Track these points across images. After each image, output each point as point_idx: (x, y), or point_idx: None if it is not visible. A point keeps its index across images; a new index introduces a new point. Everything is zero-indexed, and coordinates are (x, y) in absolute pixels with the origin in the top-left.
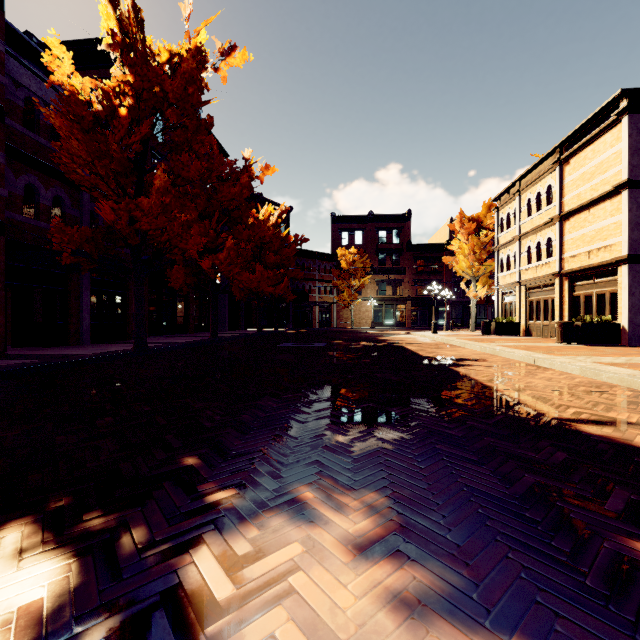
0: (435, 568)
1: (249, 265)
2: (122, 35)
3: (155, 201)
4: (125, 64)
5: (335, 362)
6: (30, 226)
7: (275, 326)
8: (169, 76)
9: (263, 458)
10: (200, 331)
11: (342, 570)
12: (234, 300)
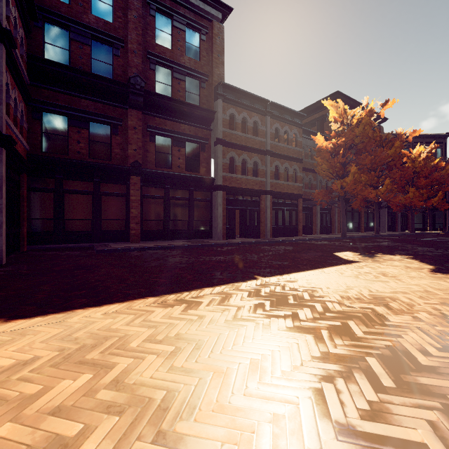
0: (413, 258)
1: (403, 189)
2: (337, 117)
3: (350, 178)
4: (342, 136)
5: (447, 246)
6: (303, 191)
7: (429, 229)
8: (356, 127)
9: (389, 253)
10: (367, 231)
11: (397, 257)
12: (392, 211)
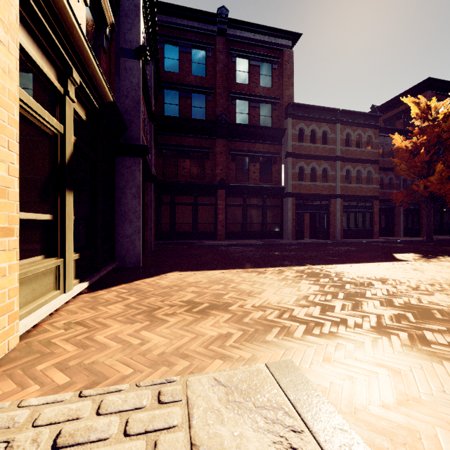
0: None
1: None
2: (420, 113)
3: (436, 177)
4: (423, 134)
5: None
6: (381, 192)
7: None
8: (443, 122)
9: None
10: None
11: None
12: None
